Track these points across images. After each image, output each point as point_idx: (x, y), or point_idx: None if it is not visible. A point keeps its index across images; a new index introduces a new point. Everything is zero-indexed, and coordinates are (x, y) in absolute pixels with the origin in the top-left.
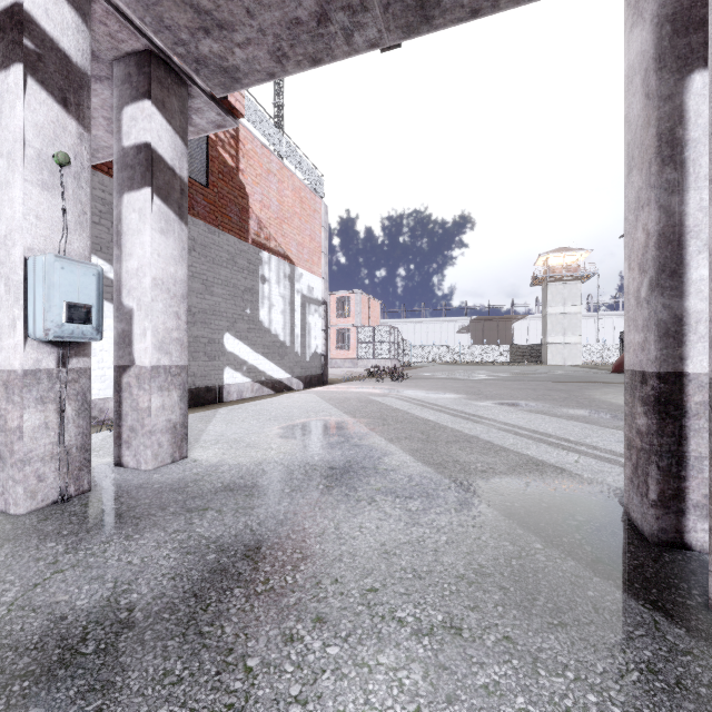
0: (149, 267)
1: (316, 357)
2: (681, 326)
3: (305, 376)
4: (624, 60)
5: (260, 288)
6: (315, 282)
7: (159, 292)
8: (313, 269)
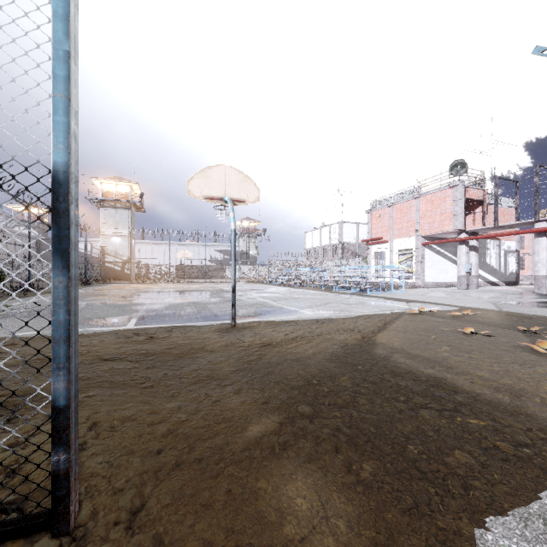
0: (474, 262)
1: (512, 274)
2: None
3: (506, 281)
4: None
5: (486, 252)
6: (511, 243)
7: (475, 265)
8: (510, 239)
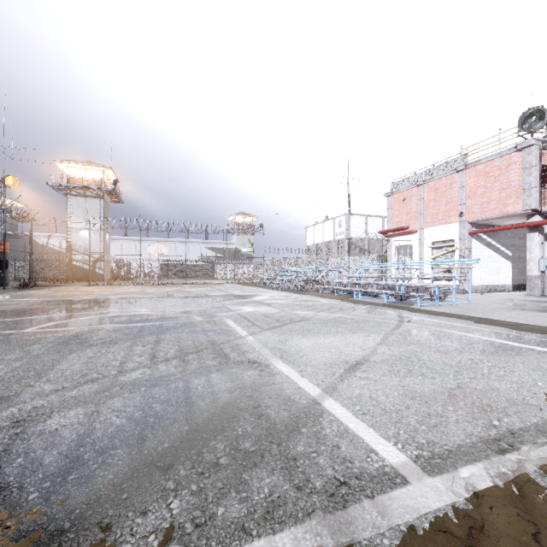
0: None
1: None
2: None
3: None
4: None
5: None
6: None
7: None
8: None
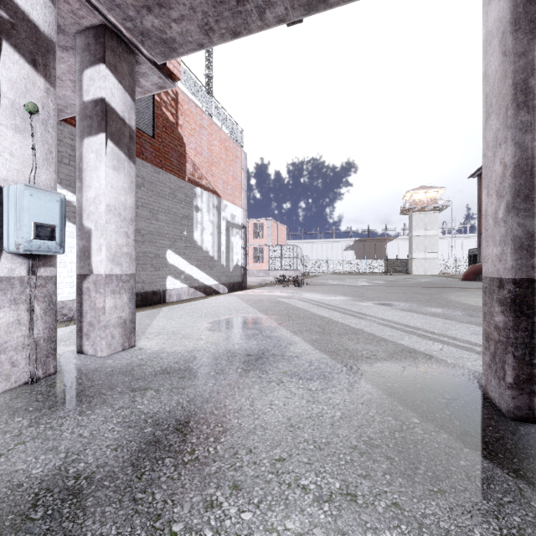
0: (104, 196)
1: (237, 268)
2: (533, 241)
3: (229, 283)
4: (483, 28)
5: (195, 216)
6: (236, 211)
7: (112, 216)
8: (235, 201)
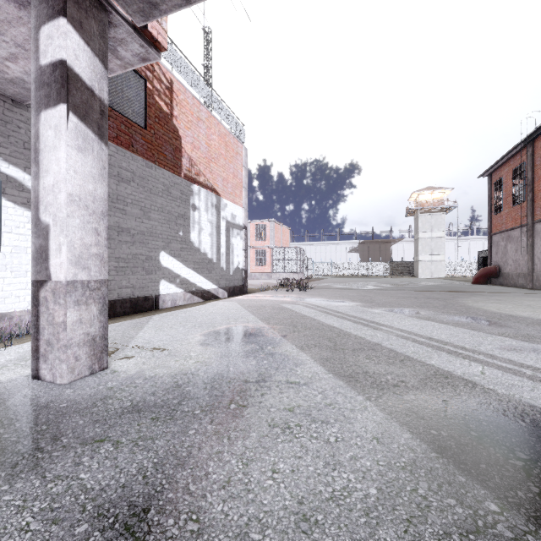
0: (64, 183)
1: (238, 271)
2: None
3: (229, 287)
4: None
5: (191, 215)
6: (237, 210)
7: (76, 208)
8: (235, 200)
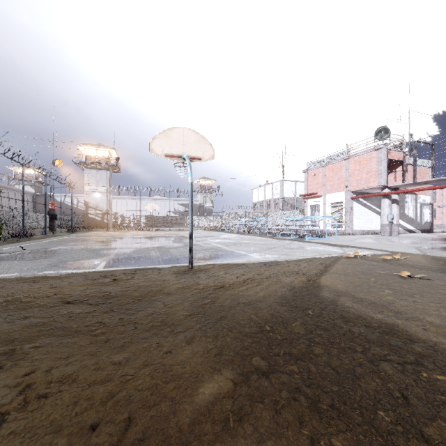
0: (395, 213)
1: (426, 223)
2: None
3: (421, 229)
4: None
5: (405, 204)
6: (426, 197)
7: (396, 215)
8: (425, 194)
